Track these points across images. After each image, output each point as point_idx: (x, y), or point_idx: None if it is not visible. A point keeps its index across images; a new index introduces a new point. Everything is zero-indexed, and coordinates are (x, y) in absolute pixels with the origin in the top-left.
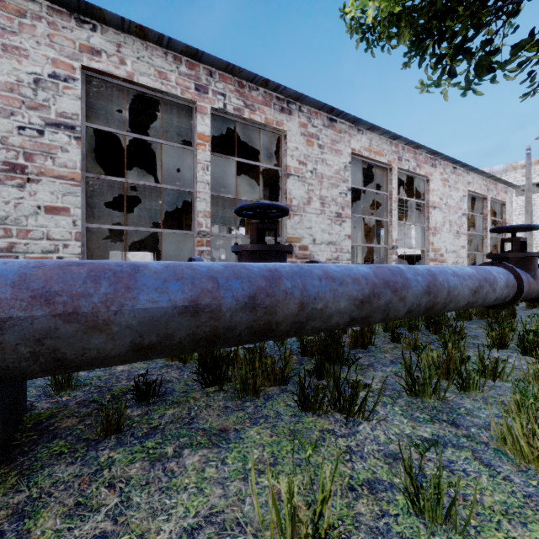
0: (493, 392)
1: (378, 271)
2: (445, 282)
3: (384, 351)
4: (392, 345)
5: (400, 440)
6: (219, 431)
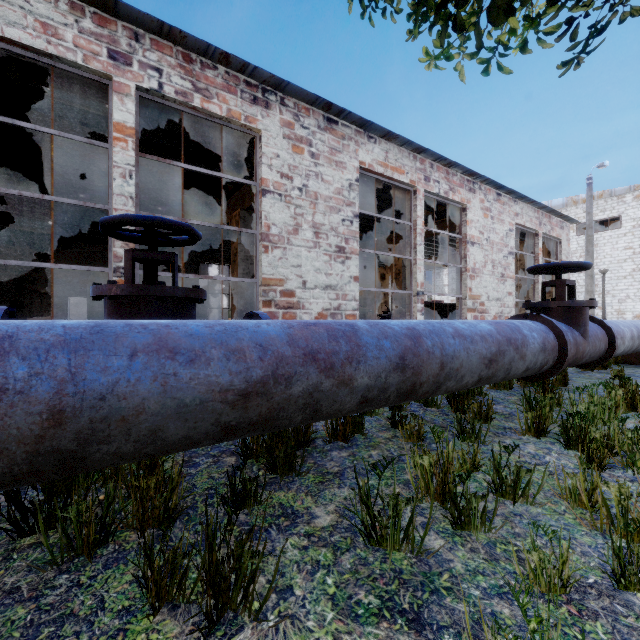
0: (507, 528)
1: (301, 333)
2: (438, 348)
3: (374, 445)
4: (391, 434)
5: None
6: None
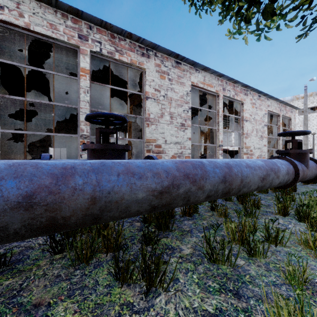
0: (274, 257)
1: (181, 166)
2: (239, 172)
3: (203, 218)
4: (211, 213)
5: (186, 316)
6: (32, 307)
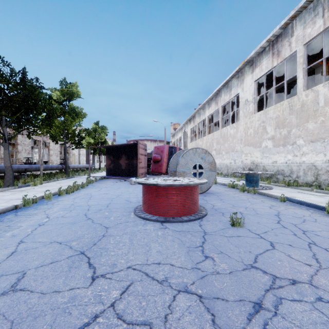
0: None
1: (46, 165)
2: (53, 166)
3: None
4: None
5: None
6: None
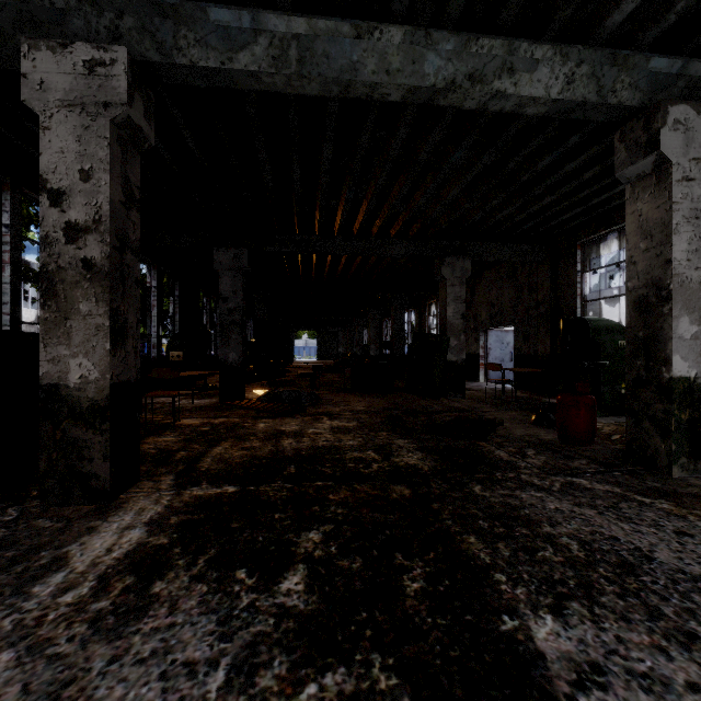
0: None
1: None
2: None
3: None
4: None
5: None
6: None
